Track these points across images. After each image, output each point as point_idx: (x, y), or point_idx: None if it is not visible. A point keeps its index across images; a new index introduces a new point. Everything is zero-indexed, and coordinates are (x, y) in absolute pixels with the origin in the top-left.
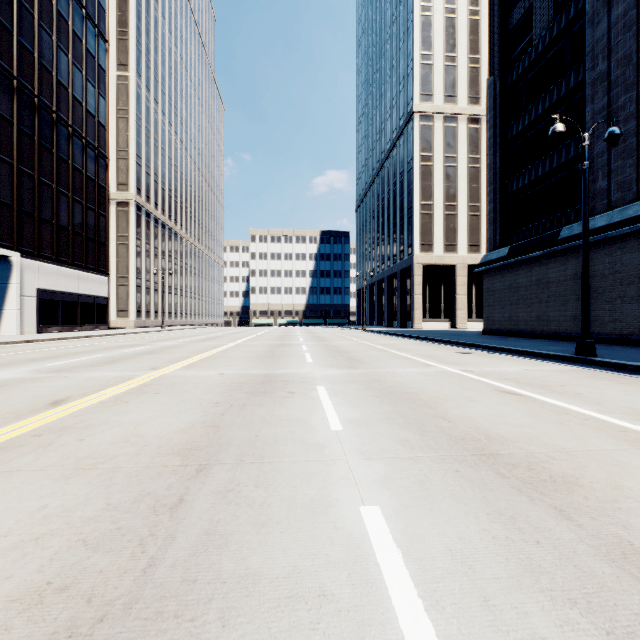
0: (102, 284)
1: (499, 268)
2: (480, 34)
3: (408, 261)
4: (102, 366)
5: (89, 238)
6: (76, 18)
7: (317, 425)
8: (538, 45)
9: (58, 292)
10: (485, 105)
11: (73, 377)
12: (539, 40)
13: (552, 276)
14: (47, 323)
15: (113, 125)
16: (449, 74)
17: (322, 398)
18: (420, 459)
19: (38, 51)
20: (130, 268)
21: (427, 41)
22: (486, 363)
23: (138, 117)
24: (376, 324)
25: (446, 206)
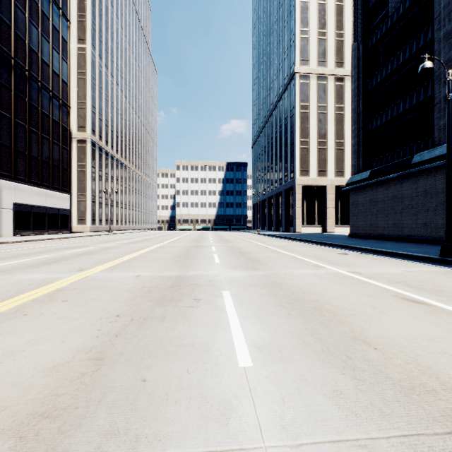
0: (65, 200)
1: (362, 187)
2: (344, 16)
3: (291, 183)
4: (38, 267)
5: (55, 165)
6: (44, 1)
7: (221, 356)
8: (393, 15)
9: (30, 205)
10: (347, 68)
11: (1, 280)
12: (394, 11)
13: (405, 192)
14: (21, 229)
15: (74, 83)
16: (321, 45)
17: (227, 308)
18: (378, 448)
19: (14, 24)
20: (87, 188)
21: (305, 21)
22: (367, 264)
23: (93, 78)
24: (267, 229)
25: (319, 142)
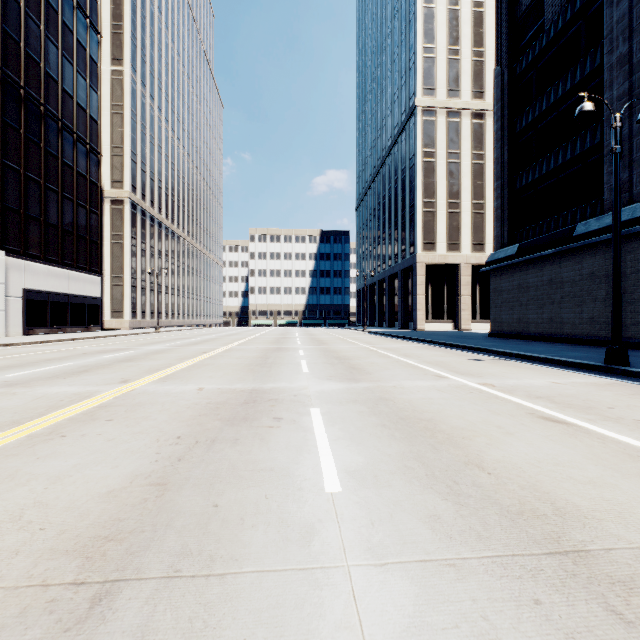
0: (94, 284)
1: (507, 267)
2: (484, 26)
3: (410, 260)
4: (67, 378)
5: (80, 236)
6: (66, 8)
7: (306, 482)
8: (550, 30)
9: (46, 292)
10: (489, 100)
11: (22, 394)
12: (551, 25)
13: (566, 275)
14: (34, 325)
15: (107, 121)
16: (452, 68)
17: (316, 429)
18: (467, 566)
19: (24, 40)
20: (125, 268)
21: (430, 34)
22: (505, 373)
23: (133, 113)
24: (377, 325)
25: (449, 204)
